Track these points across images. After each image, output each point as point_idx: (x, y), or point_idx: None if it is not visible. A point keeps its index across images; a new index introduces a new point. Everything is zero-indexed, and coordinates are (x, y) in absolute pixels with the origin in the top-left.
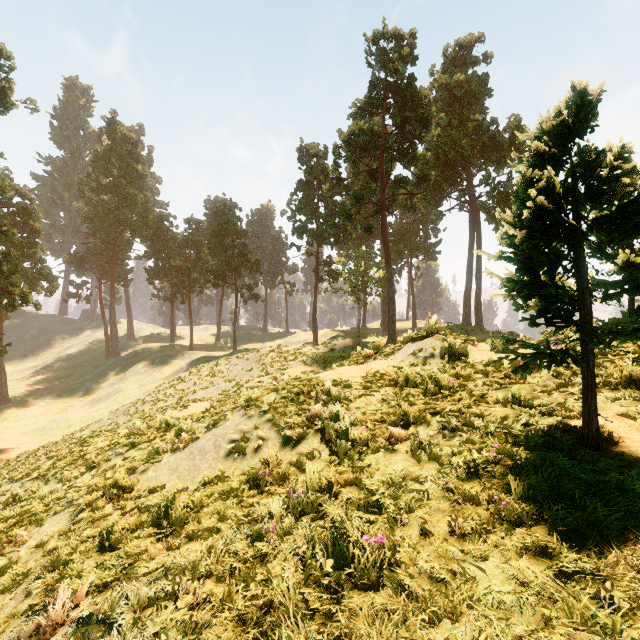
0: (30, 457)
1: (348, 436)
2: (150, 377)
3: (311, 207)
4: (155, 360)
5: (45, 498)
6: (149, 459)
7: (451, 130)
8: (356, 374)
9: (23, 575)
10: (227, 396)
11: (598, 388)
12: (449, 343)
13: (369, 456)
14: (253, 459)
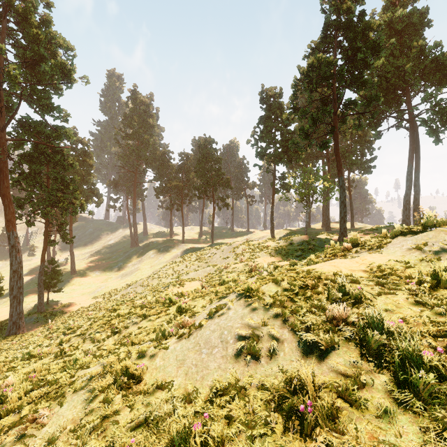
0: (84, 311)
1: (418, 361)
2: (157, 260)
3: (270, 135)
4: (160, 249)
5: (77, 360)
6: (157, 341)
7: (393, 59)
8: (355, 267)
9: None
10: (212, 278)
11: None
12: None
13: None
14: (270, 366)
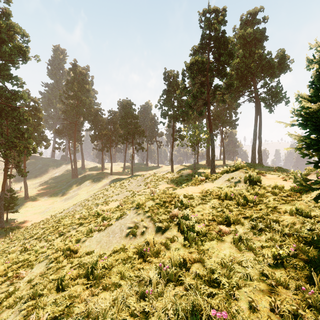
0: (36, 225)
1: (194, 229)
2: (92, 188)
3: (170, 103)
4: (94, 179)
5: (37, 251)
6: (87, 234)
7: (245, 59)
8: (196, 191)
9: (19, 298)
10: (128, 199)
11: None
12: (249, 174)
13: (207, 242)
14: (140, 239)
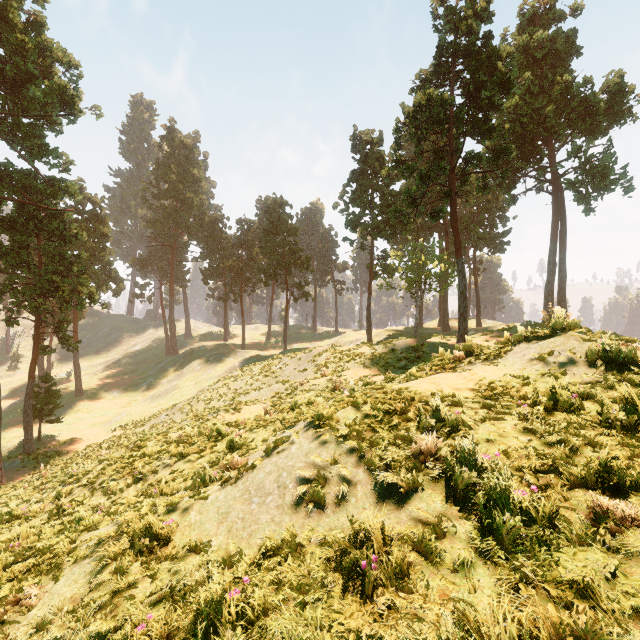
0: (95, 450)
1: (507, 502)
2: (205, 375)
3: (366, 197)
4: (209, 358)
5: (82, 520)
6: (194, 489)
7: (530, 98)
8: (460, 385)
9: None
10: (281, 399)
11: None
12: (603, 344)
13: (565, 552)
14: (336, 516)
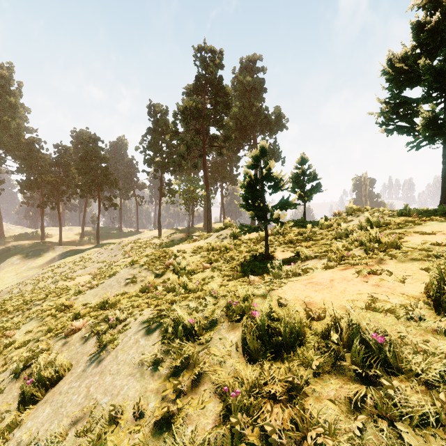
0: None
1: (186, 269)
2: (25, 267)
3: (157, 147)
4: (28, 253)
5: None
6: (75, 295)
7: (244, 109)
8: (189, 247)
9: (27, 341)
10: (102, 271)
11: (281, 245)
12: (233, 231)
13: (195, 275)
14: (140, 284)
